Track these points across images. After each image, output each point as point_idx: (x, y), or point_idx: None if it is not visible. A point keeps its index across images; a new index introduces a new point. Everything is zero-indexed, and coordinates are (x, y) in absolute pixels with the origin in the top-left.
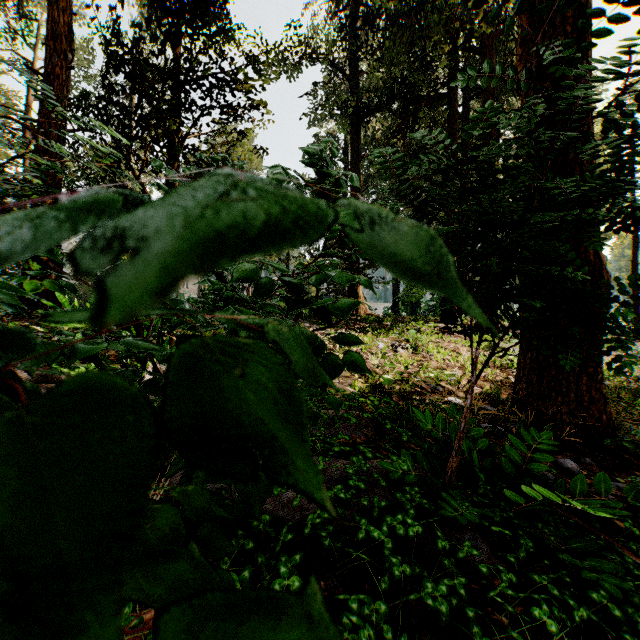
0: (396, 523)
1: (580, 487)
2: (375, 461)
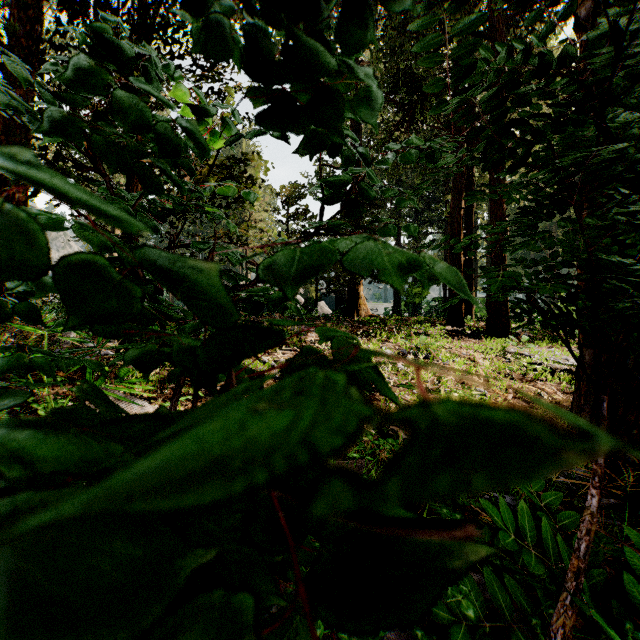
0: None
1: None
2: None
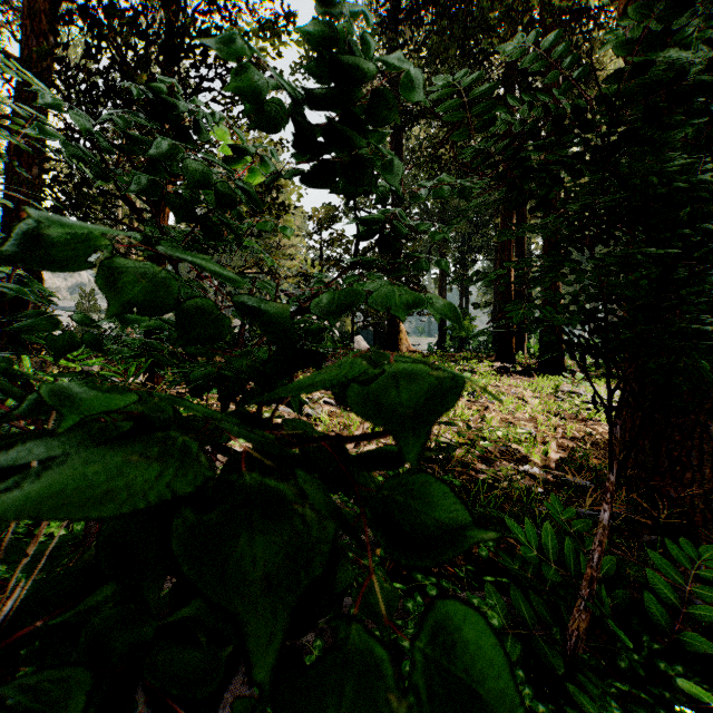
0: None
1: None
2: None
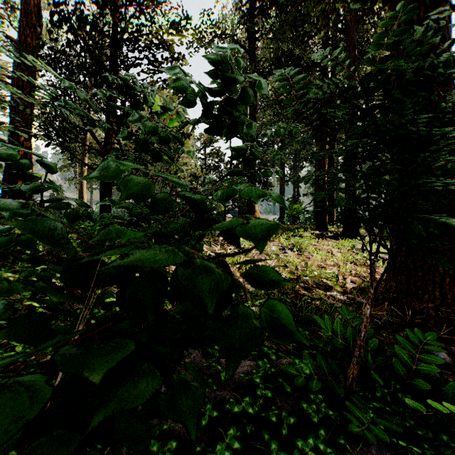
0: (308, 449)
1: None
2: (278, 361)
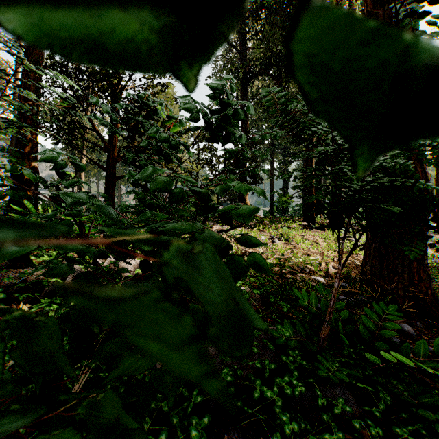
0: (284, 384)
1: (422, 350)
2: None
